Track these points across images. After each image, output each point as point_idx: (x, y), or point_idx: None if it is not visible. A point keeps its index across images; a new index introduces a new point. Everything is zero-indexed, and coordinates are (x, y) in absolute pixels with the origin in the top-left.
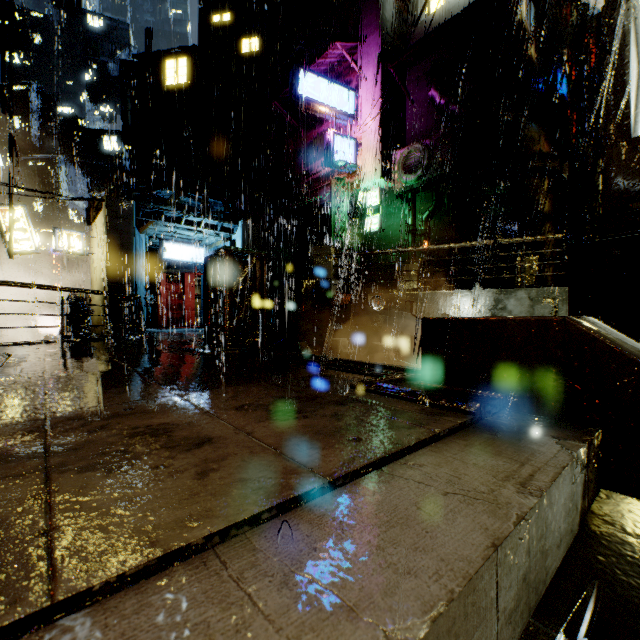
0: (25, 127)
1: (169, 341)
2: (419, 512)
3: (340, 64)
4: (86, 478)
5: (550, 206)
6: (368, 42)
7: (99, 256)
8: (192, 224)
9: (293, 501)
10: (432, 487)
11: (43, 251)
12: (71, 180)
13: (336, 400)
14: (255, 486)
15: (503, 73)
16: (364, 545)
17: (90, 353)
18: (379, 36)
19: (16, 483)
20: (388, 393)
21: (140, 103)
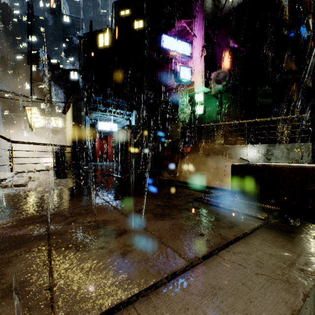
0: (37, 70)
1: (101, 170)
2: (243, 286)
3: (183, 30)
4: (67, 253)
5: (297, 98)
6: (197, 18)
7: (69, 129)
8: (111, 112)
9: (172, 275)
10: (248, 269)
11: (45, 126)
12: (57, 93)
13: (187, 208)
14: (151, 264)
15: (270, 29)
16: (215, 308)
17: (66, 176)
18: (203, 15)
19: (35, 254)
20: (214, 204)
21: (87, 56)
